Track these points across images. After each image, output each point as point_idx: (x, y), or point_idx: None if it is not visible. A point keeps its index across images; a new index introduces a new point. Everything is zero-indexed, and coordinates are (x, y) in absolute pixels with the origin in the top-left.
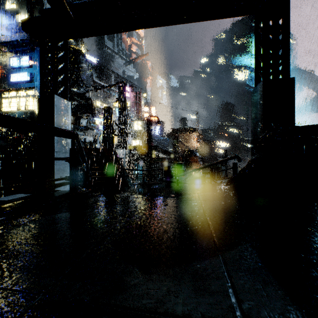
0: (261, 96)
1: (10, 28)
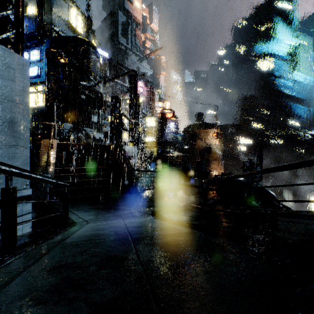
0: None
1: None
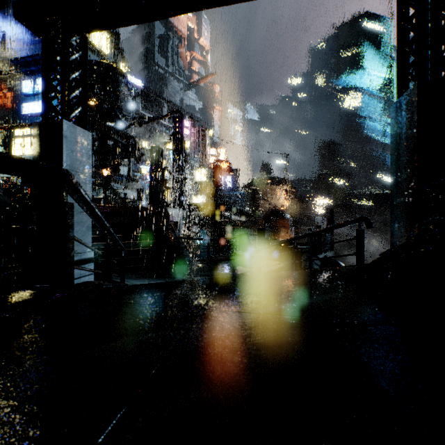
0: (414, 111)
1: (22, 38)
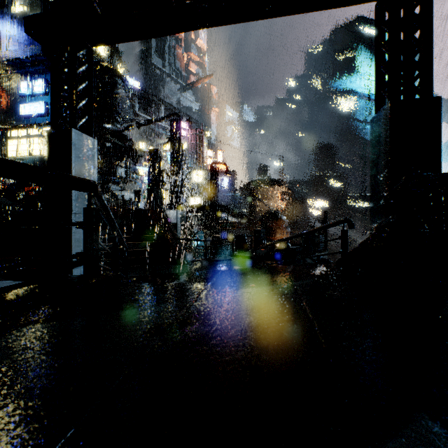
0: (387, 127)
1: (18, 39)
